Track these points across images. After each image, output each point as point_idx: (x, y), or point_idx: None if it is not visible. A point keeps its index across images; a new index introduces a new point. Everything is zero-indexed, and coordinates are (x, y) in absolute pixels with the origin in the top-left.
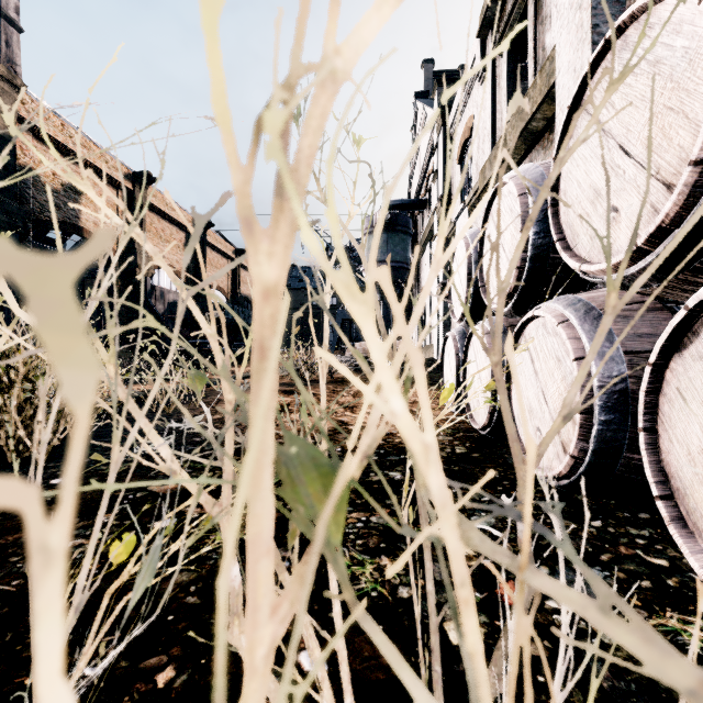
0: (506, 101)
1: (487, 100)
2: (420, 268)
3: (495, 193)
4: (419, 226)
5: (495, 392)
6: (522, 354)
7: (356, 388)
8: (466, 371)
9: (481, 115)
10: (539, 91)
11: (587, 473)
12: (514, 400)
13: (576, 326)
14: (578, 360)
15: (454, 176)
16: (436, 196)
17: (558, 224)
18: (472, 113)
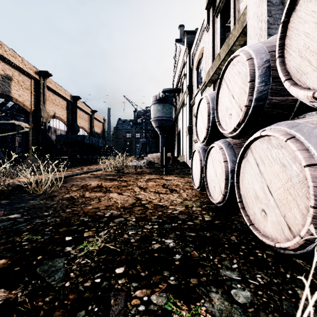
0: (220, 39)
1: (210, 39)
2: (178, 120)
3: (227, 65)
4: (177, 101)
5: (227, 183)
6: (248, 160)
7: (147, 177)
8: (206, 170)
9: (207, 47)
10: (237, 31)
11: (313, 251)
12: (242, 189)
13: (303, 141)
14: (309, 166)
15: (194, 76)
16: (185, 86)
17: (284, 69)
18: (203, 46)
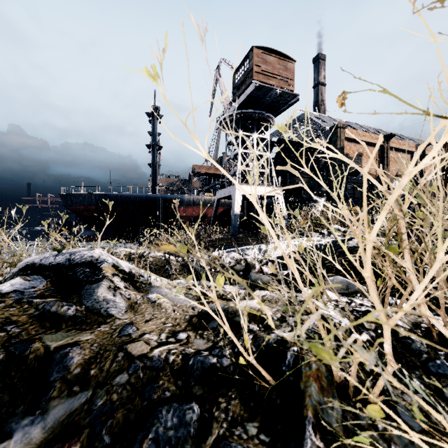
0: None
1: None
2: None
3: None
4: None
5: None
6: None
7: None
8: None
9: None
10: None
11: None
12: None
13: None
14: None
15: None
16: None
17: None
18: None
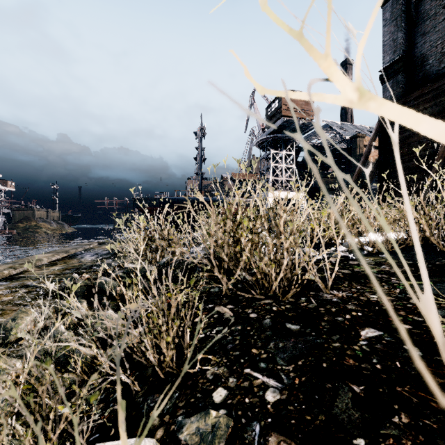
0: None
1: None
2: None
3: None
4: None
5: None
6: None
7: None
8: None
9: None
10: None
11: None
12: None
13: None
14: None
15: None
16: None
17: None
18: None
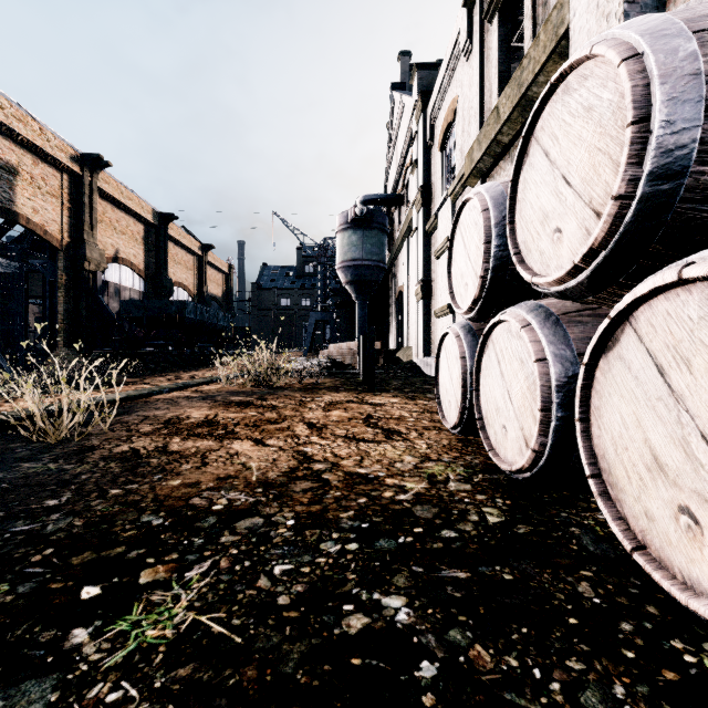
0: (497, 73)
1: (473, 76)
2: (396, 267)
3: (548, 97)
4: (395, 224)
5: (547, 419)
6: (624, 357)
7: (328, 397)
8: (479, 382)
9: (467, 95)
10: (543, 48)
11: None
12: (599, 439)
13: None
14: None
15: (434, 165)
16: (415, 188)
17: None
18: (456, 94)
